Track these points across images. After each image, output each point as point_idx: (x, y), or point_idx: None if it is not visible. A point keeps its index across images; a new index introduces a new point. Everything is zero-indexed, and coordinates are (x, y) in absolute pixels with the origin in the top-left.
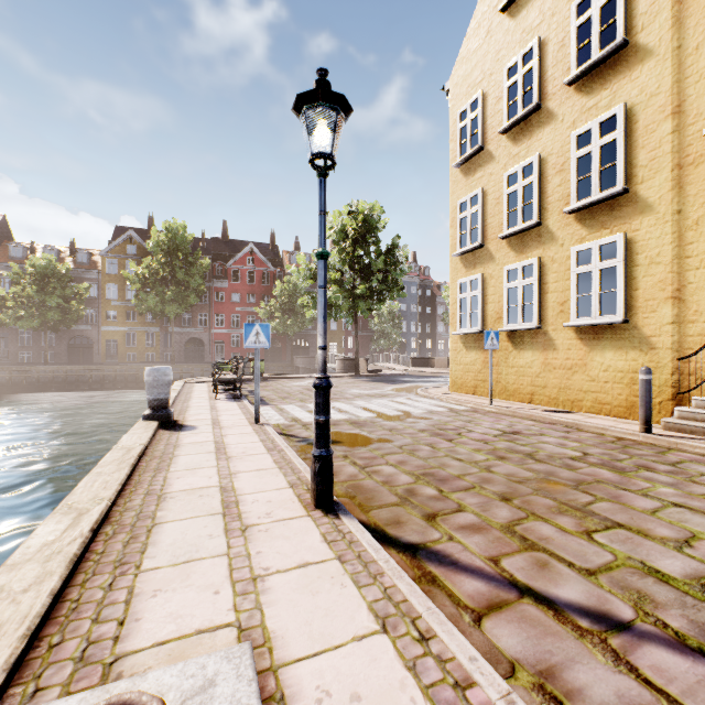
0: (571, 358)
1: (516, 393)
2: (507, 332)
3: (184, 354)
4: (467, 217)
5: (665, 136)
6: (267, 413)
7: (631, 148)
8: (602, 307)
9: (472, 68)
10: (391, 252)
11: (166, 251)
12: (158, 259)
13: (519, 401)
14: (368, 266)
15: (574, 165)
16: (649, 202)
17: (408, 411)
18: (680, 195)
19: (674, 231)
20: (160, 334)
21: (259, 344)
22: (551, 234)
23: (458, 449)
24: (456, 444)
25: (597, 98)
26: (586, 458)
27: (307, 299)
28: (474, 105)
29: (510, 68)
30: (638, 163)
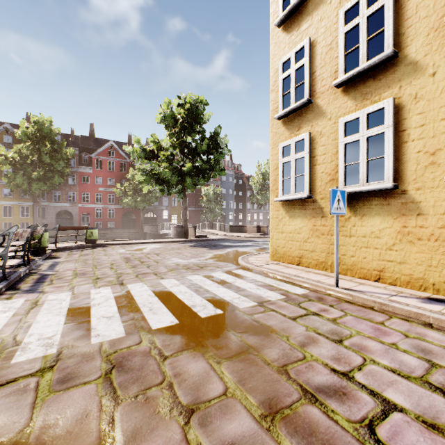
0: None
1: (356, 268)
2: None
3: (55, 223)
4: (291, 74)
5: None
6: None
7: None
8: None
9: None
10: (214, 138)
11: (35, 140)
12: (25, 145)
13: (360, 277)
14: (194, 149)
15: None
16: None
17: (229, 303)
18: None
19: None
20: (34, 207)
21: None
22: (413, 64)
23: None
24: None
25: None
26: None
27: (141, 174)
28: None
29: None
30: None
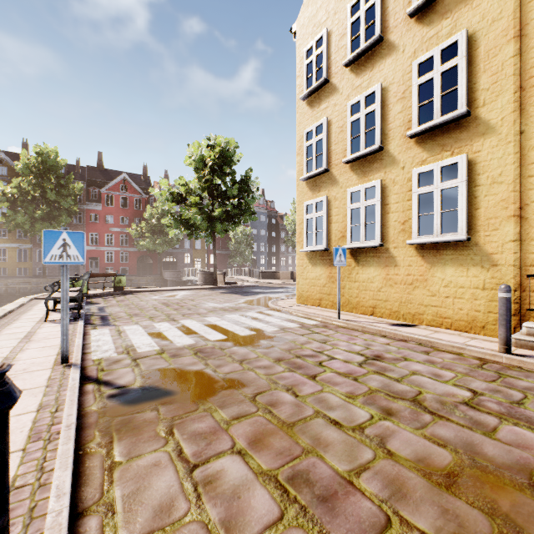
0: (412, 274)
1: (358, 306)
2: (350, 249)
3: (58, 268)
4: (313, 145)
5: (508, 59)
6: (98, 340)
7: (473, 72)
8: (442, 226)
9: (317, 9)
10: (245, 182)
11: (37, 173)
12: (27, 180)
13: (361, 313)
14: (225, 192)
15: (416, 92)
16: (491, 123)
17: (260, 329)
18: (522, 116)
19: (517, 151)
20: (33, 250)
21: (68, 258)
22: (392, 157)
23: (328, 397)
24: (322, 385)
25: (438, 27)
26: (483, 403)
27: (169, 219)
28: (319, 42)
29: (353, 6)
30: (479, 87)
